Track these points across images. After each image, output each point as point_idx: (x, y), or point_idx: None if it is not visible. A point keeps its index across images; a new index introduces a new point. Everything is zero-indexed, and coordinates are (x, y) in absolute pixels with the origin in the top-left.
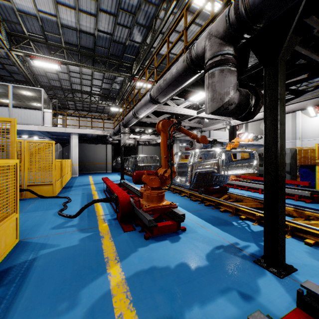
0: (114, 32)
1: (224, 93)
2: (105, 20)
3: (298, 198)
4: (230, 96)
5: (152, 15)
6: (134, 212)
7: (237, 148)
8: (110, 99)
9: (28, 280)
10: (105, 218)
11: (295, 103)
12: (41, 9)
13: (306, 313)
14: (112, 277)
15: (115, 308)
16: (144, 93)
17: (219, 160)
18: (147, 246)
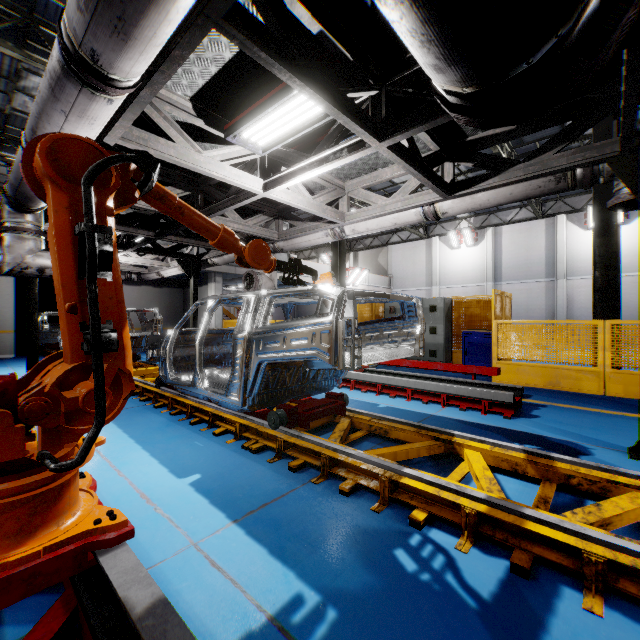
0: None
1: None
2: None
3: (489, 407)
4: None
5: None
6: None
7: None
8: (14, 145)
9: None
10: None
11: (490, 190)
12: None
13: None
14: None
15: None
16: None
17: (338, 323)
18: None
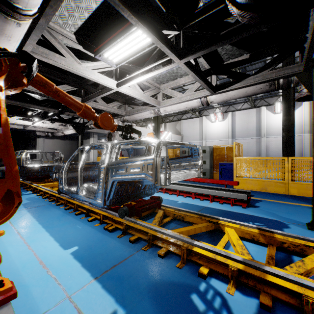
0: None
1: None
2: None
3: (234, 202)
4: None
5: None
6: None
7: None
8: None
9: None
10: None
11: (235, 90)
12: None
13: None
14: None
15: None
16: None
17: (157, 159)
18: None
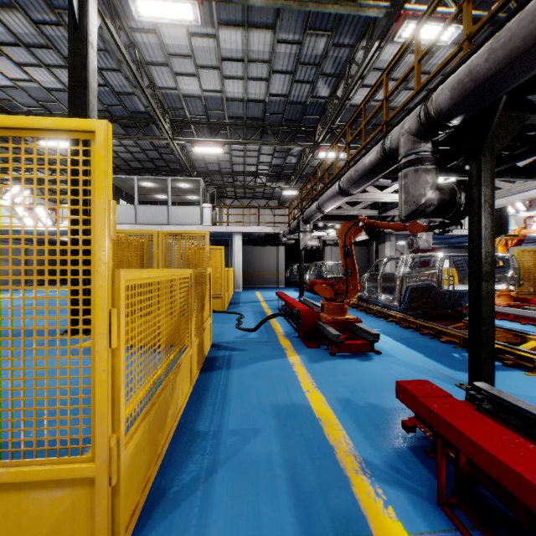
0: (291, 92)
1: (418, 195)
2: (279, 81)
3: None
4: (425, 199)
5: (345, 58)
6: (318, 330)
7: (525, 245)
8: (283, 179)
9: (233, 366)
10: (286, 335)
11: None
12: (206, 88)
13: (470, 403)
14: (299, 374)
15: (304, 388)
16: (332, 176)
17: (439, 270)
18: (332, 360)
